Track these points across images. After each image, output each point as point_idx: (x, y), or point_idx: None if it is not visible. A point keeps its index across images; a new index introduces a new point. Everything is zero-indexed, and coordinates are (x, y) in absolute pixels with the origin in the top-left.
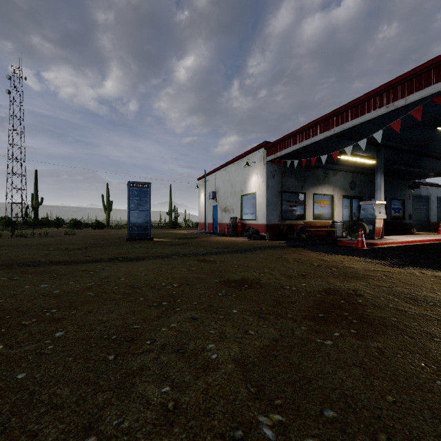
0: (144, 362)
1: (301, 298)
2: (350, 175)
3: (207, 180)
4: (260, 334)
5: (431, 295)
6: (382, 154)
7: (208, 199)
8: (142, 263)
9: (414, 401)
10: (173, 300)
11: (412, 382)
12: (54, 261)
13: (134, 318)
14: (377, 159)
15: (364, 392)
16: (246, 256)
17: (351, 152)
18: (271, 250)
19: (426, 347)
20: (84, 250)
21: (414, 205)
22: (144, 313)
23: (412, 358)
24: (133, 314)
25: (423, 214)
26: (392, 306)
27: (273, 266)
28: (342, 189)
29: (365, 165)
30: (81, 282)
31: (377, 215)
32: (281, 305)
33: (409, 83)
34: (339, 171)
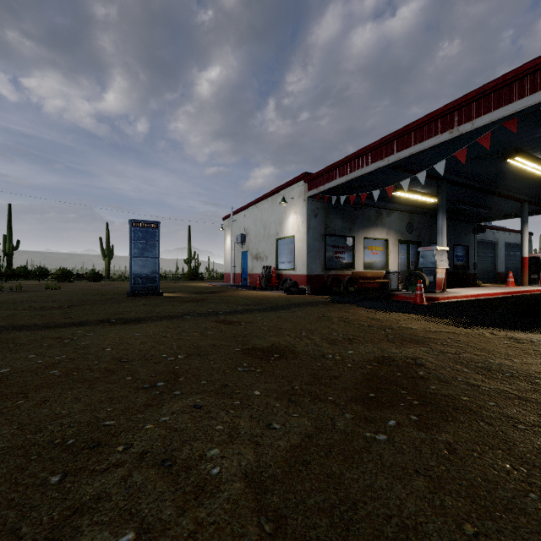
0: (105, 485)
1: (347, 370)
2: (407, 215)
3: (234, 219)
4: (288, 428)
5: (507, 364)
6: (444, 191)
7: (236, 244)
8: (141, 326)
9: (503, 531)
10: (174, 378)
11: (497, 497)
12: (18, 325)
13: (109, 409)
14: (439, 196)
15: (432, 520)
16: (280, 315)
17: (408, 188)
18: (311, 307)
19: (509, 439)
20: (66, 309)
21: (479, 252)
22: (126, 401)
23: (493, 457)
24: (110, 403)
25: (489, 263)
26: (461, 380)
27: (313, 328)
28: (397, 232)
29: (424, 203)
30: (47, 355)
31: (438, 263)
32: (320, 382)
33: (476, 104)
34: (394, 210)
